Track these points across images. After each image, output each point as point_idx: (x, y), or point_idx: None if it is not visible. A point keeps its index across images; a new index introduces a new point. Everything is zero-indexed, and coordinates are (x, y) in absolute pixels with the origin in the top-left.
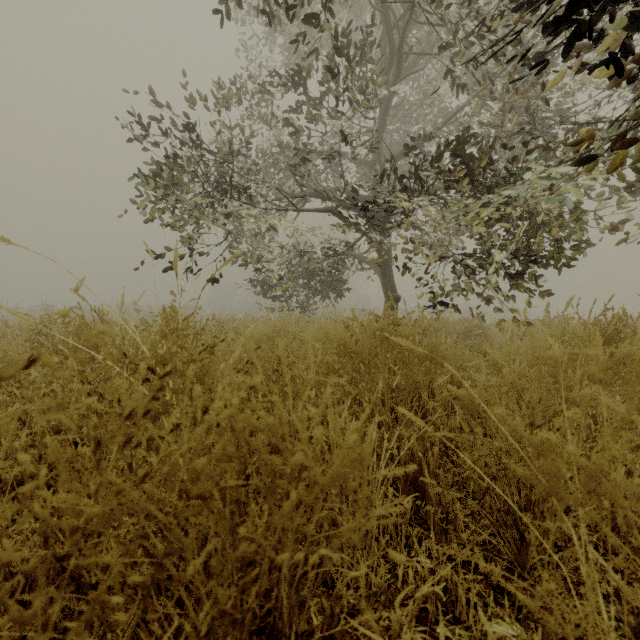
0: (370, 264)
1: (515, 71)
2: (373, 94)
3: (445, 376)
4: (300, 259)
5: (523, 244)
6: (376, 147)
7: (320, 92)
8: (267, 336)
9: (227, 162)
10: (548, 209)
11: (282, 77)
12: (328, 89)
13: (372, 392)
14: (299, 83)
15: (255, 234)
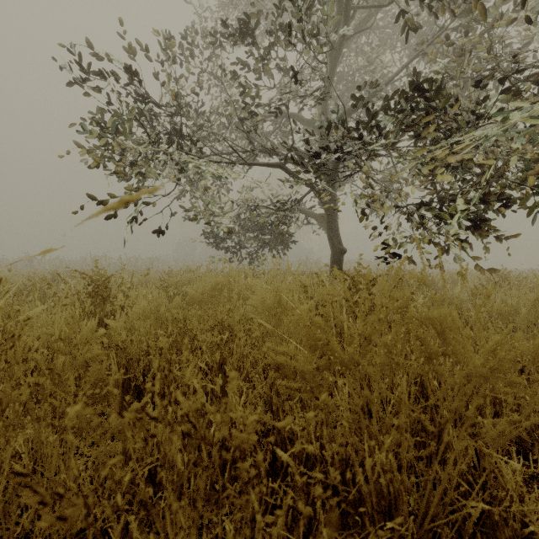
0: (317, 219)
1: (462, 26)
2: (325, 37)
3: (448, 361)
4: (250, 214)
5: (483, 193)
6: (325, 99)
7: (269, 42)
8: (207, 295)
9: (176, 113)
10: (522, 152)
11: (231, 26)
12: (277, 39)
13: (369, 428)
14: (248, 33)
15: (206, 188)
